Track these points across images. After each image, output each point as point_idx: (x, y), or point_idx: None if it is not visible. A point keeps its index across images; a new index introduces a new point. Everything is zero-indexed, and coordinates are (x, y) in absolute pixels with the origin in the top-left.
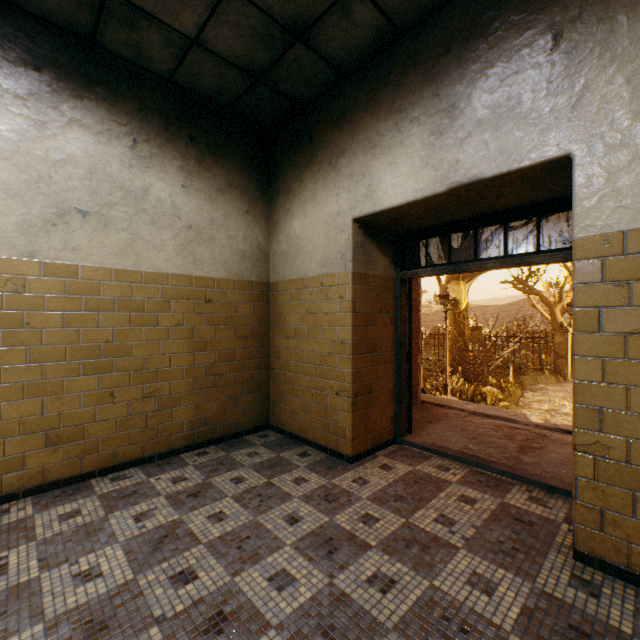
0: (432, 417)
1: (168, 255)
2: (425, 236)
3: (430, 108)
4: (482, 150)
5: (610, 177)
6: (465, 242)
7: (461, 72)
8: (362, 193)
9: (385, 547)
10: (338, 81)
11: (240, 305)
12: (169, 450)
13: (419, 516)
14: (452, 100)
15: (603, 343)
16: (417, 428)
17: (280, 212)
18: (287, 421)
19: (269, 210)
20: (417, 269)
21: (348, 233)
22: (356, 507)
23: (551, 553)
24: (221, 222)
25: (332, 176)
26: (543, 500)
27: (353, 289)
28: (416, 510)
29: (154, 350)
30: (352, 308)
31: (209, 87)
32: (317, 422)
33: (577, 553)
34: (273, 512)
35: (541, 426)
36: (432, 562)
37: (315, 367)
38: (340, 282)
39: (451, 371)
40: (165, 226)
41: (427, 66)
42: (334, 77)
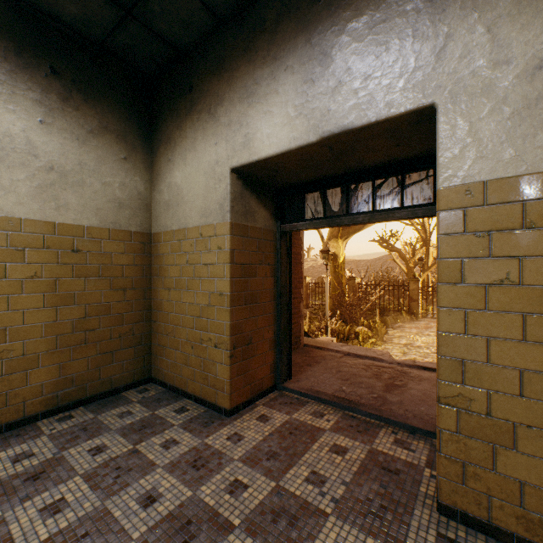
0: (312, 360)
1: (21, 198)
2: (303, 191)
3: (303, 56)
4: (352, 99)
5: (472, 127)
6: (343, 207)
7: (333, 20)
8: (239, 142)
9: (250, 525)
10: (216, 28)
11: (117, 256)
12: (22, 418)
13: (291, 476)
14: (324, 48)
15: (465, 294)
16: (298, 372)
17: (162, 161)
18: (168, 374)
19: (151, 159)
20: (296, 223)
21: (226, 183)
22: (226, 472)
23: (417, 507)
24: (93, 166)
25: (211, 125)
26: (407, 442)
27: (231, 240)
28: (288, 469)
29: (0, 306)
30: (230, 259)
31: (72, 15)
32: (197, 375)
33: (441, 506)
34: (128, 491)
35: (402, 364)
36: (299, 540)
37: (195, 319)
38: (219, 233)
39: (332, 314)
40: (16, 164)
41: (301, 14)
42: (212, 22)
